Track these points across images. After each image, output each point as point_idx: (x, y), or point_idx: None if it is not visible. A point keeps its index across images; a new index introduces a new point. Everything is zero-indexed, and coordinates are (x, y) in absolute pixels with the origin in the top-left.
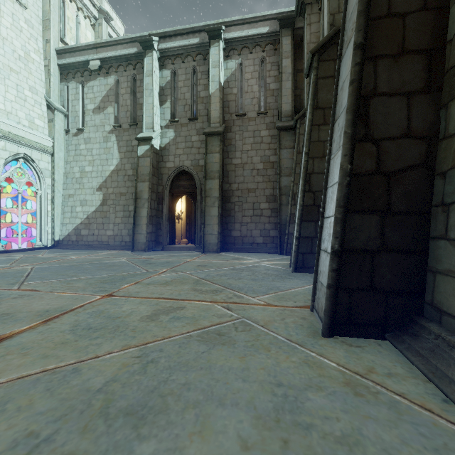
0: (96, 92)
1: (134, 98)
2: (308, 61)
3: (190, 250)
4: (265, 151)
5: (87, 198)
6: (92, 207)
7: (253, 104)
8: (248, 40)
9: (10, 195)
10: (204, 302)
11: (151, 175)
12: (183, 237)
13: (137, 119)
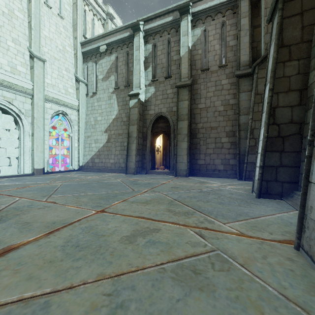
0: (104, 67)
1: (127, 67)
2: (272, 5)
3: (165, 174)
4: (225, 96)
5: (98, 138)
6: (101, 144)
7: (215, 59)
8: (211, 10)
9: (54, 137)
10: (177, 225)
11: (138, 120)
12: (160, 164)
13: (129, 81)
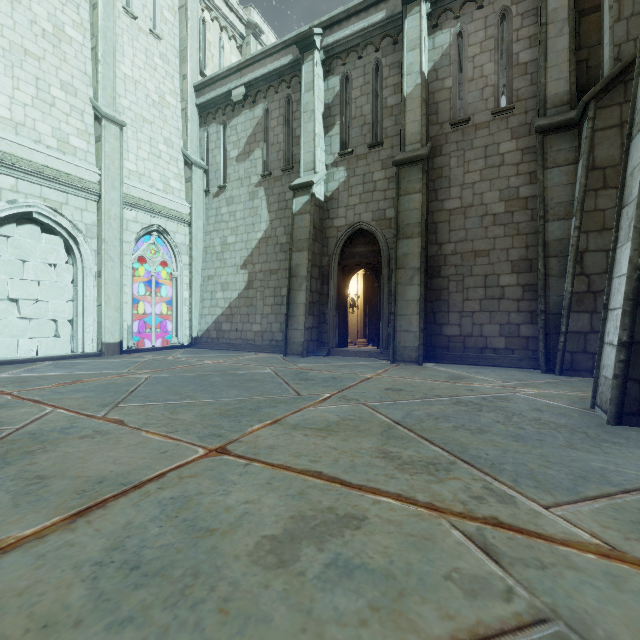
0: (240, 133)
1: (288, 130)
2: None
3: (370, 357)
4: (509, 179)
5: (229, 280)
6: (235, 292)
7: (484, 98)
8: None
9: (143, 279)
10: (411, 505)
11: (312, 241)
12: (359, 334)
13: (292, 159)
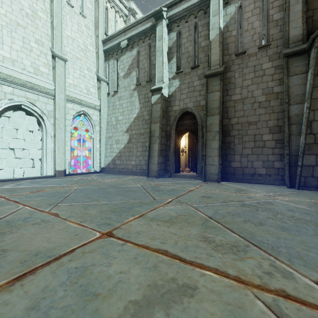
0: (125, 63)
1: (149, 61)
2: None
3: (192, 178)
4: (268, 83)
5: (119, 138)
6: (122, 145)
7: (253, 40)
8: None
9: (76, 138)
10: (225, 278)
11: (161, 118)
12: (186, 166)
13: (151, 76)
